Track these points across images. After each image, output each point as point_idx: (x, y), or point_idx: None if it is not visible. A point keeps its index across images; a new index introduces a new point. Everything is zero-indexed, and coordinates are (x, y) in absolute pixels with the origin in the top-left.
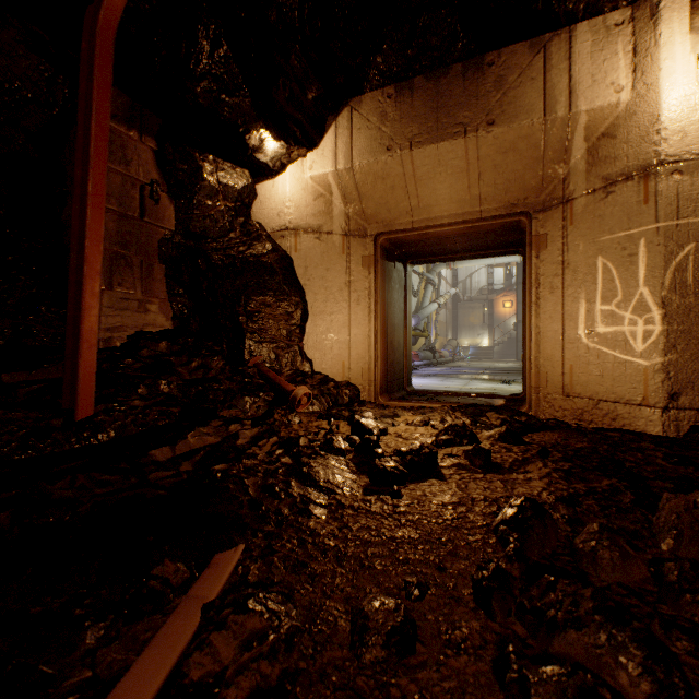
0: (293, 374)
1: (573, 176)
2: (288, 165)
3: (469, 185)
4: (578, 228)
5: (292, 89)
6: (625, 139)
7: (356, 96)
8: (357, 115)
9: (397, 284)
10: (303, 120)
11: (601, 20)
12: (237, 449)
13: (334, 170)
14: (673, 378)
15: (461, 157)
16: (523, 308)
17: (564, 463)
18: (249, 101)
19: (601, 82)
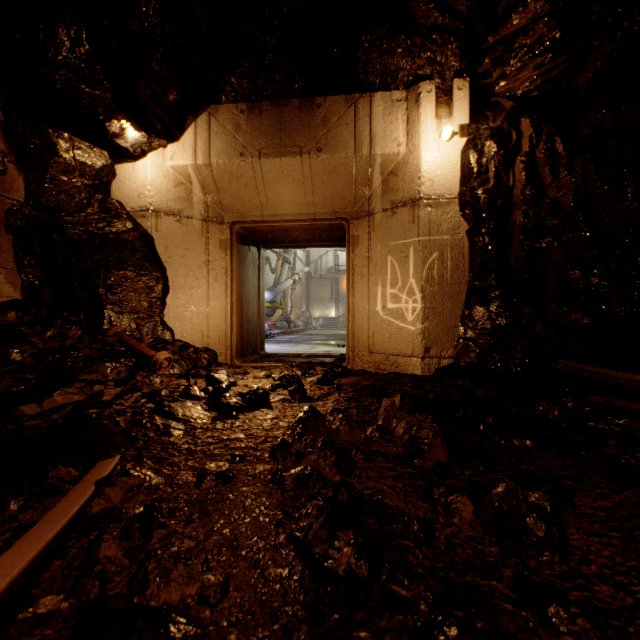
0: (154, 341)
1: (375, 197)
2: (150, 152)
3: (305, 192)
4: (377, 235)
5: (153, 88)
6: (403, 178)
7: (214, 104)
8: (215, 120)
9: (251, 264)
10: (164, 116)
11: (389, 94)
12: (104, 402)
13: (194, 164)
14: (427, 338)
15: (299, 171)
16: None
17: (351, 393)
18: (111, 94)
19: (389, 137)
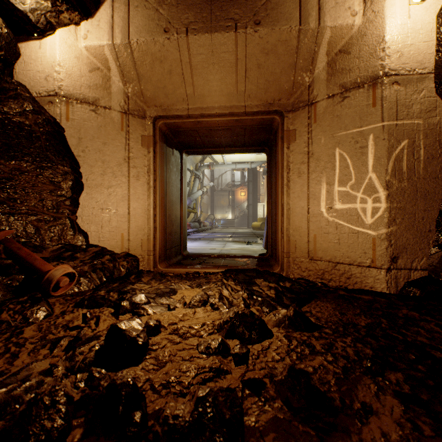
0: (60, 248)
1: (317, 83)
2: (58, 27)
3: (237, 80)
4: (320, 125)
5: None
6: (357, 55)
7: None
8: None
9: (174, 167)
10: None
11: None
12: None
13: (111, 44)
14: (394, 245)
15: (231, 52)
16: (268, 191)
17: (394, 375)
18: None
19: (341, 5)
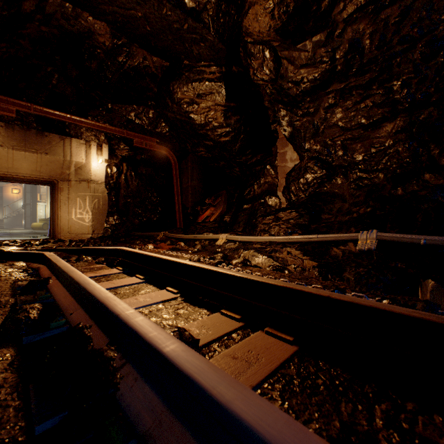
0: None
1: (72, 175)
2: None
3: (37, 167)
4: (73, 189)
5: None
6: (84, 171)
7: None
8: None
9: None
10: None
11: (79, 140)
12: None
13: None
14: (94, 227)
15: (35, 159)
16: (52, 206)
17: None
18: None
19: (79, 155)
